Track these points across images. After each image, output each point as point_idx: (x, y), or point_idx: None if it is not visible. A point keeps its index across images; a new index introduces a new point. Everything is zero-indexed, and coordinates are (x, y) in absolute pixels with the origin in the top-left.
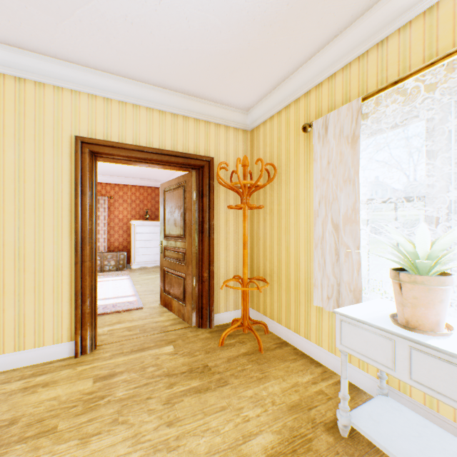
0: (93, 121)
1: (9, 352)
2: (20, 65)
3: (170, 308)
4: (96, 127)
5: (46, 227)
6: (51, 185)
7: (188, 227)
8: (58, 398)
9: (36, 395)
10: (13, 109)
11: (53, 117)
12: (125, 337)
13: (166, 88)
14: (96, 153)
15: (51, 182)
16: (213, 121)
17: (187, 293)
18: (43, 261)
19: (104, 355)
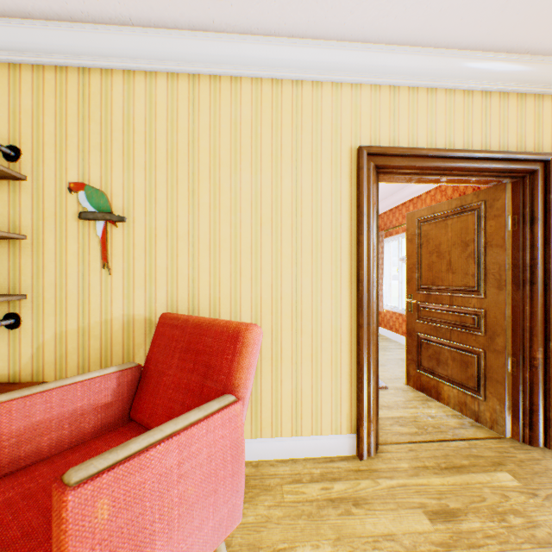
0: (376, 122)
1: (286, 436)
2: (299, 62)
3: (433, 395)
4: (379, 131)
5: (323, 275)
6: (328, 218)
7: (490, 274)
8: (396, 539)
9: (356, 521)
10: (289, 123)
11: (331, 125)
12: (403, 436)
13: (480, 51)
14: (380, 169)
15: (328, 214)
16: (551, 91)
17: (488, 380)
18: (319, 321)
19: (400, 466)
